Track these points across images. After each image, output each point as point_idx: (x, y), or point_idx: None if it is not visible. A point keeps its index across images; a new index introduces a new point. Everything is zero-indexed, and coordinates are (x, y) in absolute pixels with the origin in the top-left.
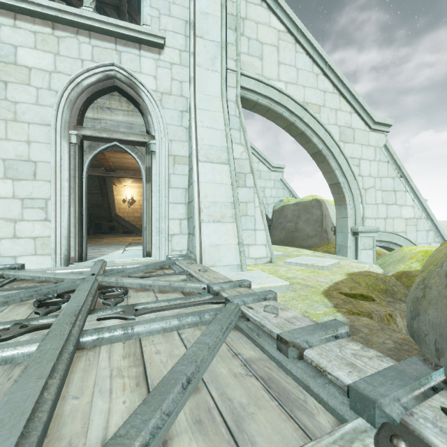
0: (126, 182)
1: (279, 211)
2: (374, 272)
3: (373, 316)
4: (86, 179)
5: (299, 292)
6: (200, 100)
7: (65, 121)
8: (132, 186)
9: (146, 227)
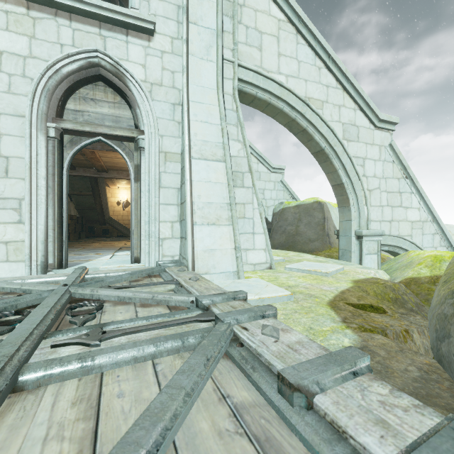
0: (120, 184)
1: (279, 214)
2: (380, 278)
3: (387, 332)
4: (66, 178)
5: (302, 304)
6: (193, 92)
7: (42, 112)
8: (127, 187)
9: (134, 230)
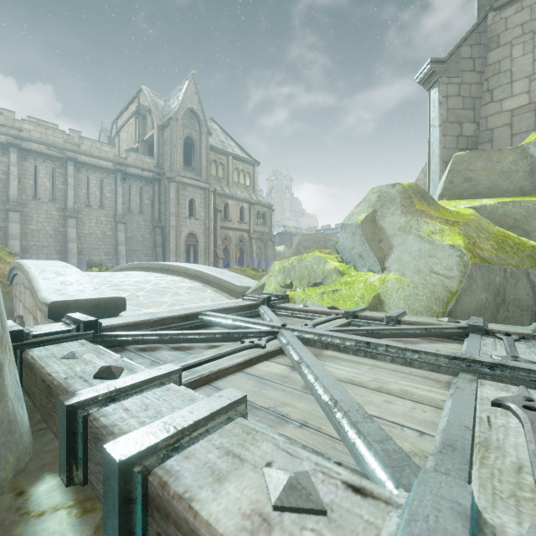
0: None
1: None
2: None
3: None
4: None
5: None
6: None
7: None
8: None
9: None
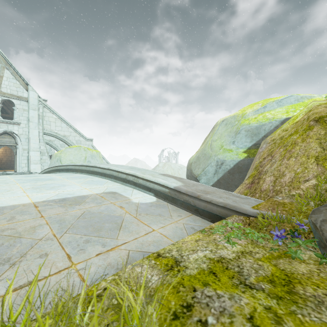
0: None
1: None
2: None
3: None
4: None
5: None
6: (31, 137)
7: None
8: None
9: (15, 165)
